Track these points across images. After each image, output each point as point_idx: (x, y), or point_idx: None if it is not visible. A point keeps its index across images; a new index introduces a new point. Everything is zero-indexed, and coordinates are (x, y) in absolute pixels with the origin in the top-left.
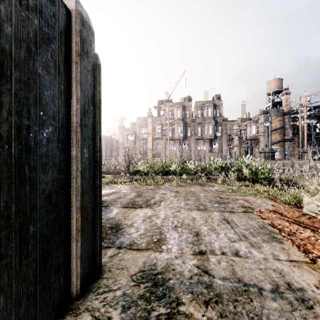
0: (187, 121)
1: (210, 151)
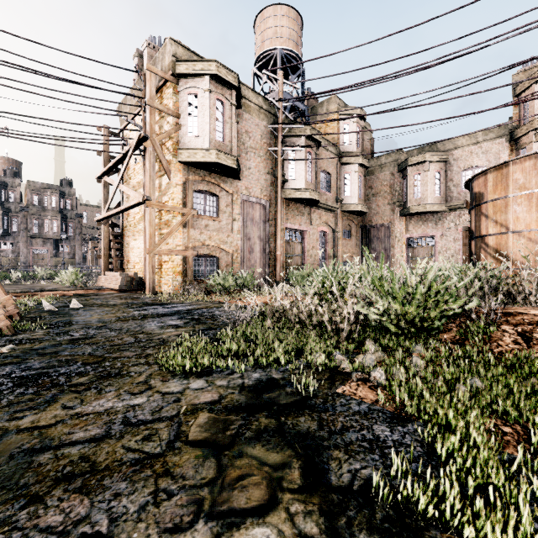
0: (12, 207)
1: (55, 256)
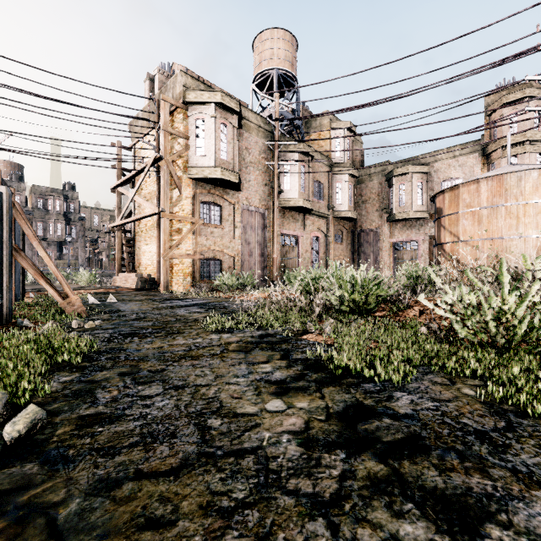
0: None
1: (59, 258)
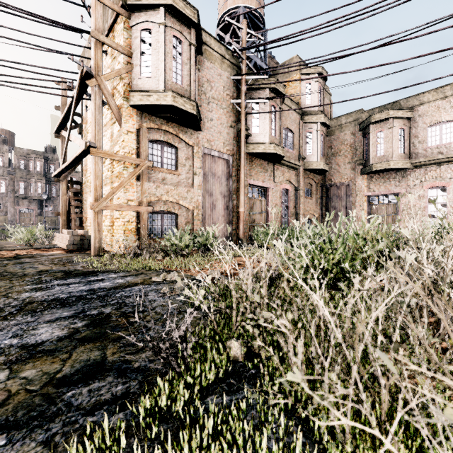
0: (0, 171)
1: (40, 214)
